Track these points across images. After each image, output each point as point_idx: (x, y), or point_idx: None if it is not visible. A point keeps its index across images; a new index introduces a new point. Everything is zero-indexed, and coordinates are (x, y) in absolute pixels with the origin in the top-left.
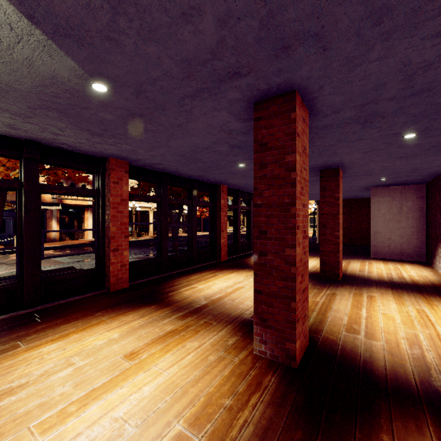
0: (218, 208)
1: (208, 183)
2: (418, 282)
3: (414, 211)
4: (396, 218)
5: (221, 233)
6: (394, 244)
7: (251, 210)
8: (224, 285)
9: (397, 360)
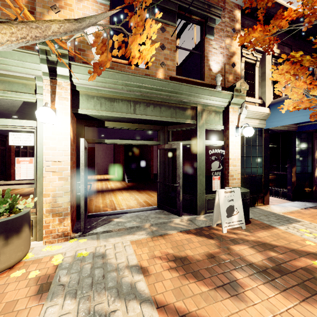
0: (9, 150)
1: (2, 134)
2: (108, 178)
3: (110, 155)
4: (104, 157)
5: (11, 166)
6: (104, 168)
7: (27, 151)
8: (31, 189)
9: (97, 189)
